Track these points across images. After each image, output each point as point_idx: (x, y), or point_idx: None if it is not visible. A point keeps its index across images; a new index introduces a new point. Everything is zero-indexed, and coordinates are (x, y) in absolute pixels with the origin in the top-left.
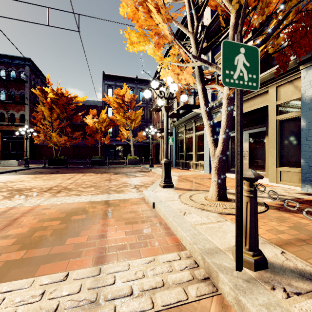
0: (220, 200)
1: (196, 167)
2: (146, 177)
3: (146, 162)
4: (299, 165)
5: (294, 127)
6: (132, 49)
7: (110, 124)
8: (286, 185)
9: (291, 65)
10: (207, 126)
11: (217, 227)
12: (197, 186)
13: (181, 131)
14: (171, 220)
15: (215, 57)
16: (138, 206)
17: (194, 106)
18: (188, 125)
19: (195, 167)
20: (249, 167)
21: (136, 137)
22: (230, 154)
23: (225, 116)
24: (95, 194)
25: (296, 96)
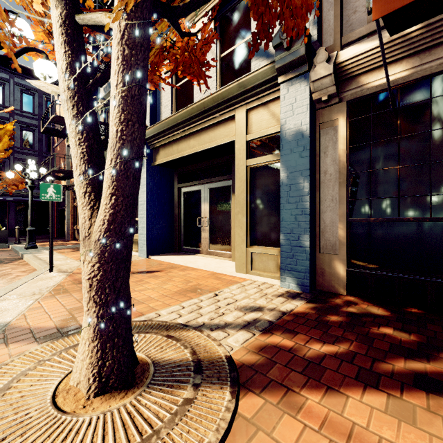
0: (103, 392)
1: None
2: None
3: (40, 234)
4: (277, 242)
5: (270, 181)
6: None
7: None
8: (261, 278)
9: (268, 73)
10: (73, 140)
11: None
12: None
13: None
14: None
15: None
16: None
17: None
18: None
19: None
20: (209, 244)
21: None
22: (183, 222)
23: (117, 102)
24: None
25: (273, 129)
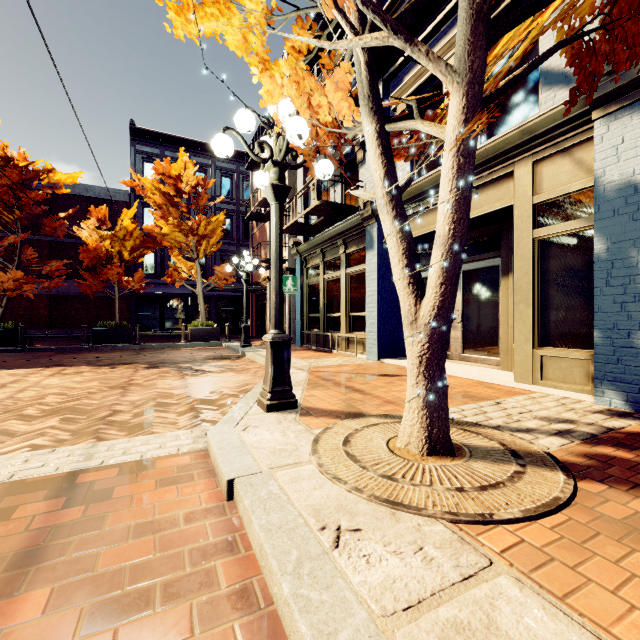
0: (433, 454)
1: (348, 347)
2: (229, 375)
3: (238, 333)
4: (586, 342)
5: (573, 257)
6: (185, 29)
7: (145, 243)
8: (558, 391)
9: (572, 110)
10: (395, 239)
11: (478, 626)
12: (358, 400)
13: (313, 265)
14: (287, 594)
15: (390, 98)
16: (177, 495)
17: (344, 208)
18: (331, 252)
19: (345, 346)
20: (463, 346)
21: (211, 278)
22: None
23: (450, 205)
24: (50, 443)
25: (579, 184)
